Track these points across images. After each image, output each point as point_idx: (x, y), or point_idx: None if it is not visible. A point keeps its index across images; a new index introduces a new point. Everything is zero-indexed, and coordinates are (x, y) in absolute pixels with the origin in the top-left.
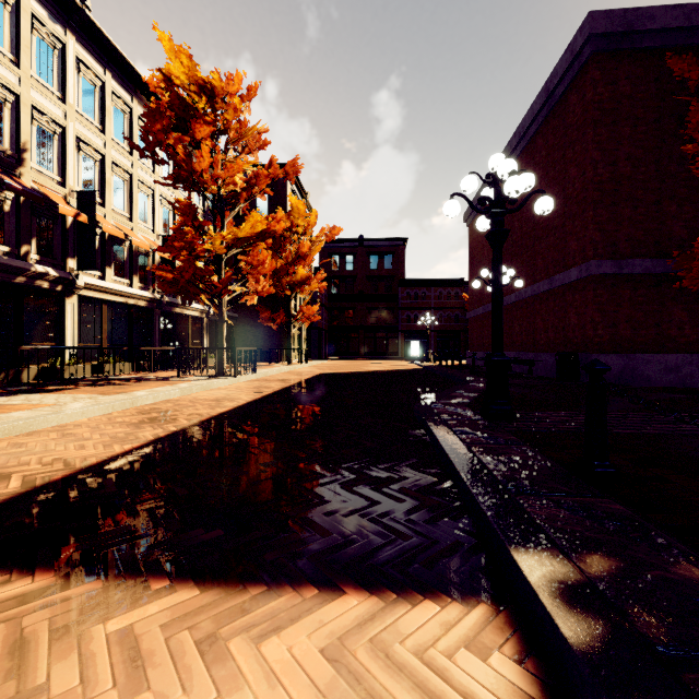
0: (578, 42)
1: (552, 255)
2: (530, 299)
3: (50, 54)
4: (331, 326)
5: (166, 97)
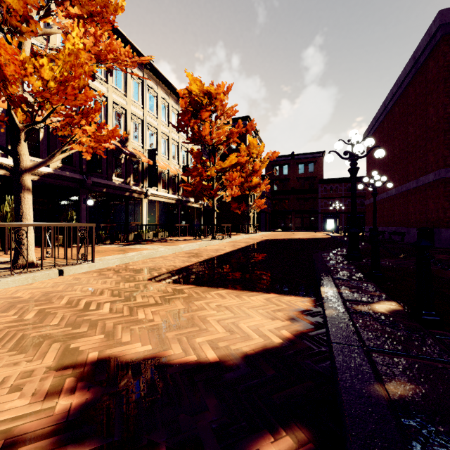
0: (432, 29)
1: (418, 164)
2: (404, 193)
3: (137, 86)
4: (273, 210)
5: (188, 100)
